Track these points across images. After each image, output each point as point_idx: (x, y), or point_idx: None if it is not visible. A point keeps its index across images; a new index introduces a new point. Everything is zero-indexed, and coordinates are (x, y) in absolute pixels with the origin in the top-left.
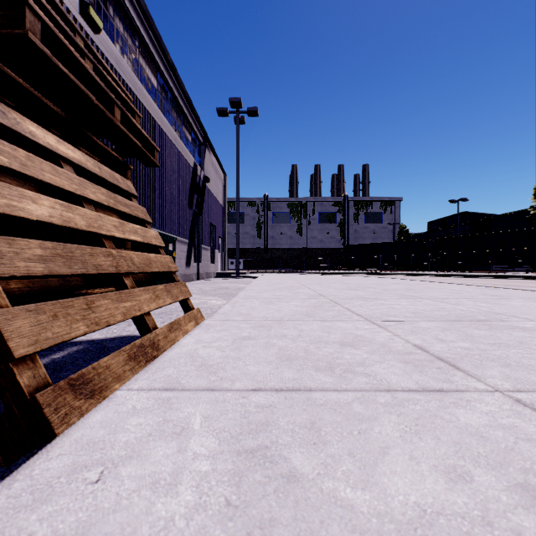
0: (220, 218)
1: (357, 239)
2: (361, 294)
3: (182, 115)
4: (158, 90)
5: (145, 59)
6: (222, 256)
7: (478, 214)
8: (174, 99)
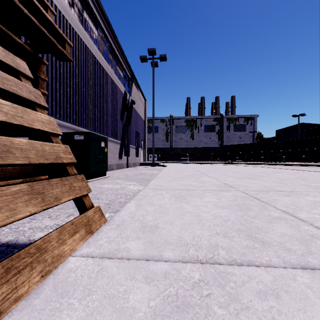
0: (142, 128)
1: (228, 142)
2: (266, 184)
3: (116, 59)
4: (98, 38)
5: (88, 14)
6: (143, 152)
7: (311, 124)
8: (110, 46)
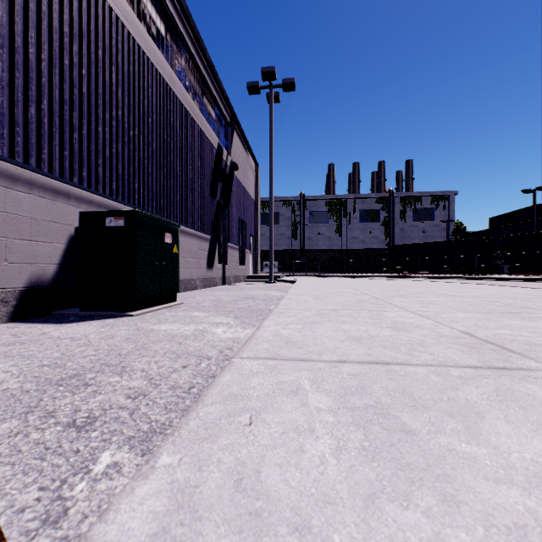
0: (252, 214)
1: (403, 239)
2: None
3: (202, 83)
4: (167, 40)
5: None
6: (254, 257)
7: None
8: (191, 59)
